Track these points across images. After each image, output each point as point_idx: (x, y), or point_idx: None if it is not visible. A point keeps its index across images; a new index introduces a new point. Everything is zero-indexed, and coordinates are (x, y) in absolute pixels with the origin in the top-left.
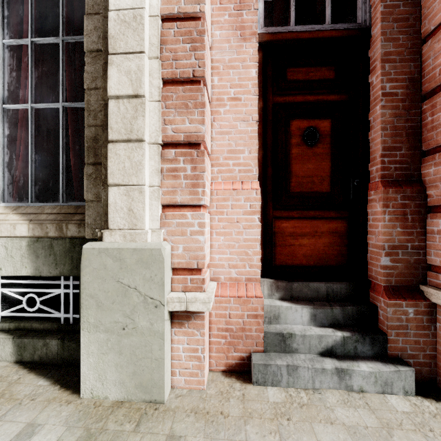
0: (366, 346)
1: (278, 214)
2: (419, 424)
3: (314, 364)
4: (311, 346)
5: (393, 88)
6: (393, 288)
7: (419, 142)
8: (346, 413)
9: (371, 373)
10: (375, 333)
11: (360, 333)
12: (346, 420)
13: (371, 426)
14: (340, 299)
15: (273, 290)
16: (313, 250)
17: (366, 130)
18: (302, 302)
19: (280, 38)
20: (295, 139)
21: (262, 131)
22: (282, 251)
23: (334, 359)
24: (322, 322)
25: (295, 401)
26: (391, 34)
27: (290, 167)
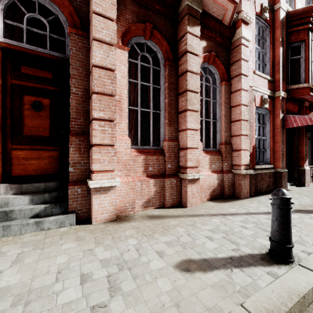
0: (58, 209)
1: (15, 147)
2: (64, 233)
3: (22, 222)
4: (26, 215)
5: (76, 91)
6: (74, 181)
7: (89, 117)
8: (30, 238)
9: (54, 220)
10: (62, 203)
11: (55, 203)
12: (26, 240)
13: (38, 239)
14: (52, 190)
15: (8, 190)
16: (39, 166)
17: (69, 108)
18: (27, 194)
19: (13, 48)
20: (27, 106)
21: (1, 98)
22: (18, 167)
23: (38, 218)
24: (37, 202)
25: (2, 241)
26: (76, 66)
27: (23, 121)
